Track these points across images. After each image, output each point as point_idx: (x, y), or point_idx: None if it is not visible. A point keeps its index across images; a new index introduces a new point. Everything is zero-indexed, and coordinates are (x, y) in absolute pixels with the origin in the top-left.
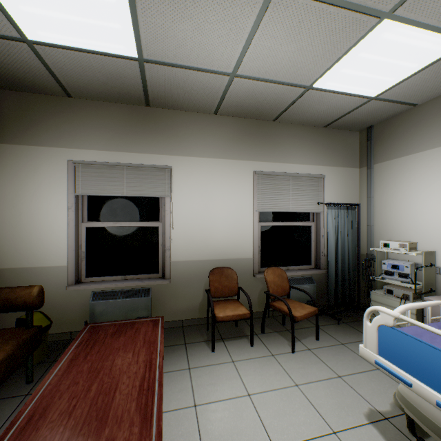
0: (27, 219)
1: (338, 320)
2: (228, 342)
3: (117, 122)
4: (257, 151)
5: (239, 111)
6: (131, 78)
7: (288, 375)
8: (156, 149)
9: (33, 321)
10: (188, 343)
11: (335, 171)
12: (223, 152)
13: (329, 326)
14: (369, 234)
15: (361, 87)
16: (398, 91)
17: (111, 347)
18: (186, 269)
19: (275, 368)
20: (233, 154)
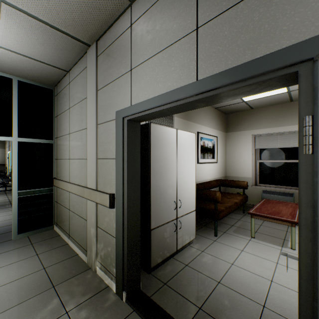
0: (237, 159)
1: None
2: None
3: (274, 114)
4: None
5: None
6: (283, 97)
7: None
8: (297, 122)
9: (244, 193)
10: None
11: None
12: None
13: None
14: None
15: None
16: None
17: (276, 204)
18: None
19: None
20: None
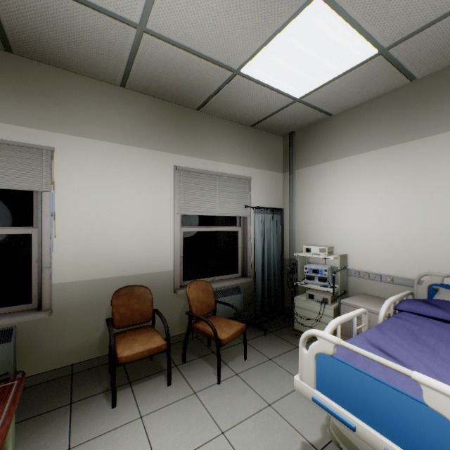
0: None
1: (265, 331)
2: (138, 385)
3: None
4: (179, 142)
5: (155, 88)
6: None
7: (213, 420)
8: (26, 119)
9: None
10: (76, 401)
11: (262, 174)
12: (135, 138)
13: (257, 339)
14: (292, 239)
15: (288, 83)
16: (319, 97)
17: None
18: (78, 292)
19: (197, 414)
20: (148, 141)
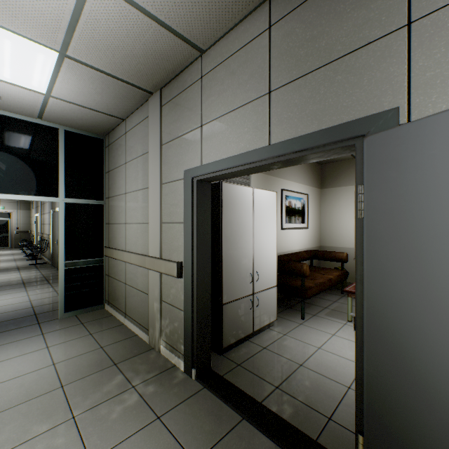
0: (335, 223)
1: None
2: None
3: None
4: None
5: None
6: None
7: None
8: None
9: (343, 267)
10: None
11: None
12: None
13: None
14: None
15: None
16: None
17: None
18: None
19: None
20: None
